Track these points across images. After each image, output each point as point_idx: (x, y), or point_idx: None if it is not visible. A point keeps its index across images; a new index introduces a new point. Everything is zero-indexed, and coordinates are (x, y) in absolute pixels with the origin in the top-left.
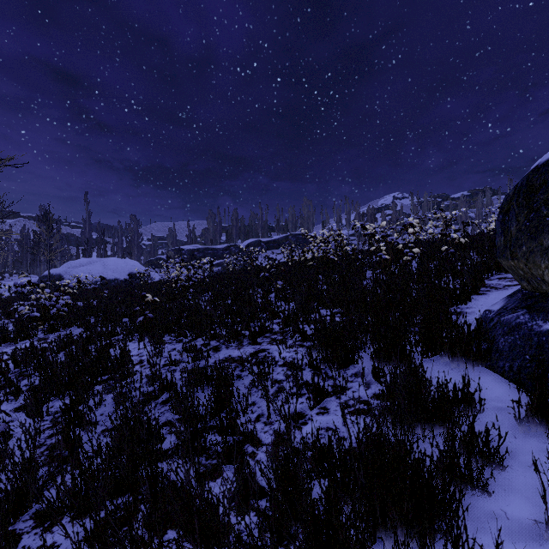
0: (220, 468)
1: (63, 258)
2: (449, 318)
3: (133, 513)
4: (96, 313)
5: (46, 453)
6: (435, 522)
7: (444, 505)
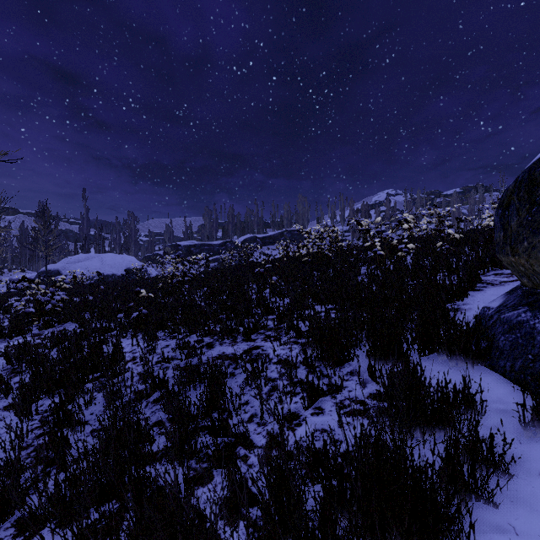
0: (211, 473)
1: (62, 254)
2: (446, 315)
3: (113, 528)
4: (91, 309)
5: (33, 454)
6: (439, 539)
7: (449, 520)
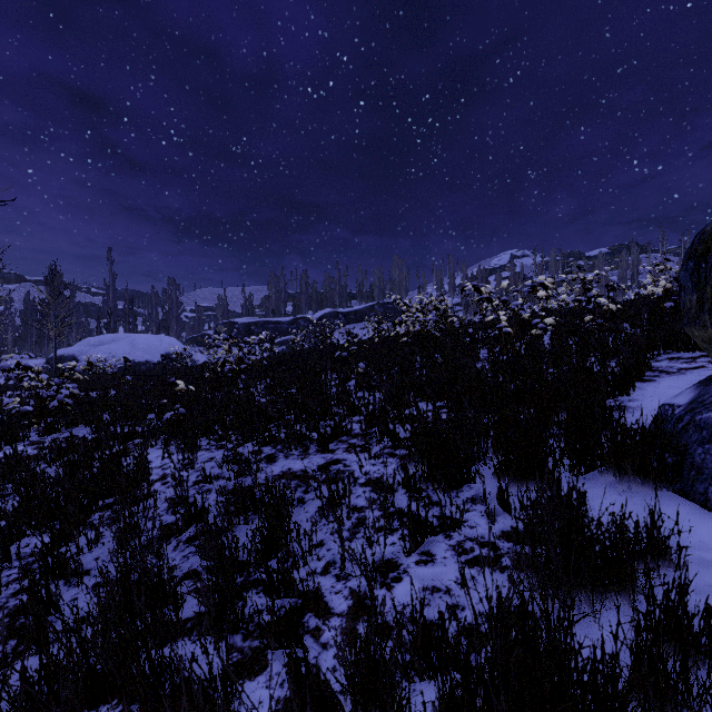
0: (265, 656)
1: (80, 335)
2: (608, 416)
3: None
4: (111, 407)
5: (5, 622)
6: None
7: None
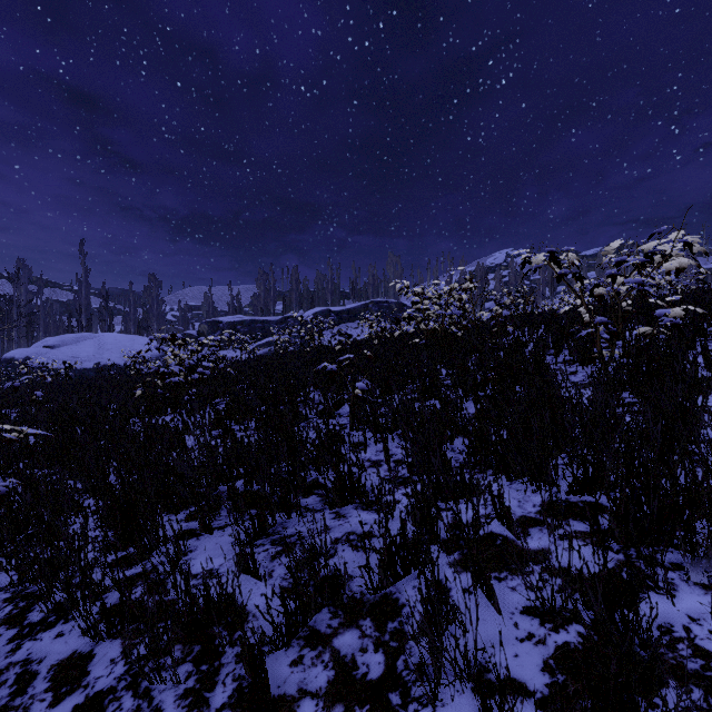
0: None
1: (53, 334)
2: None
3: None
4: None
5: None
6: None
7: None
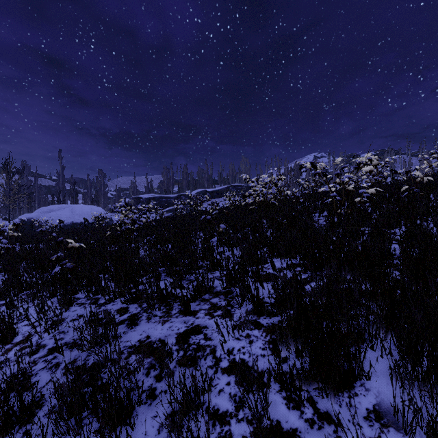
0: None
1: (42, 205)
2: None
3: None
4: (27, 258)
5: None
6: None
7: None
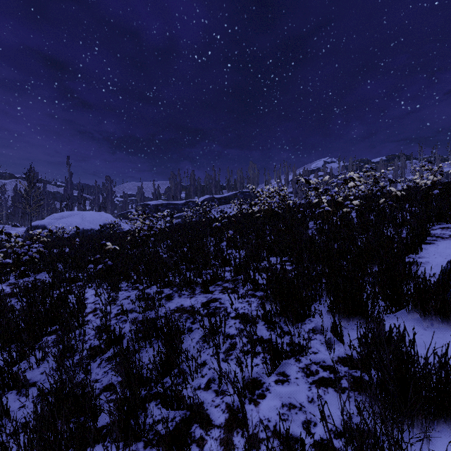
0: None
1: (50, 212)
2: (408, 269)
3: None
4: (64, 260)
5: None
6: None
7: None
